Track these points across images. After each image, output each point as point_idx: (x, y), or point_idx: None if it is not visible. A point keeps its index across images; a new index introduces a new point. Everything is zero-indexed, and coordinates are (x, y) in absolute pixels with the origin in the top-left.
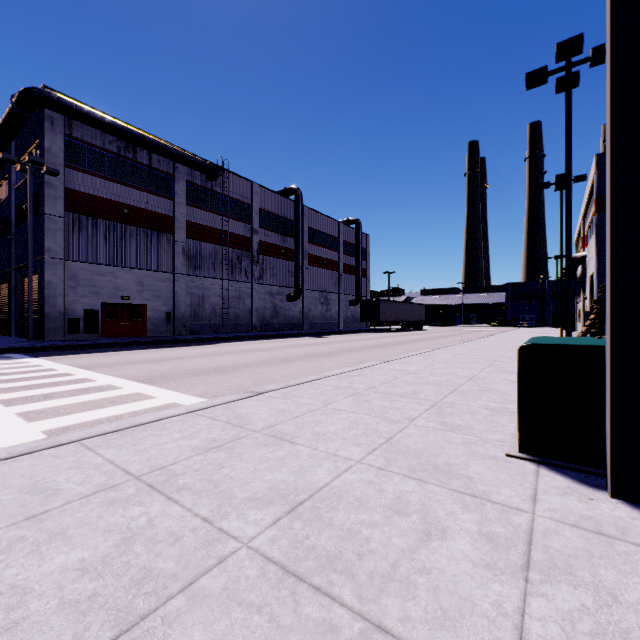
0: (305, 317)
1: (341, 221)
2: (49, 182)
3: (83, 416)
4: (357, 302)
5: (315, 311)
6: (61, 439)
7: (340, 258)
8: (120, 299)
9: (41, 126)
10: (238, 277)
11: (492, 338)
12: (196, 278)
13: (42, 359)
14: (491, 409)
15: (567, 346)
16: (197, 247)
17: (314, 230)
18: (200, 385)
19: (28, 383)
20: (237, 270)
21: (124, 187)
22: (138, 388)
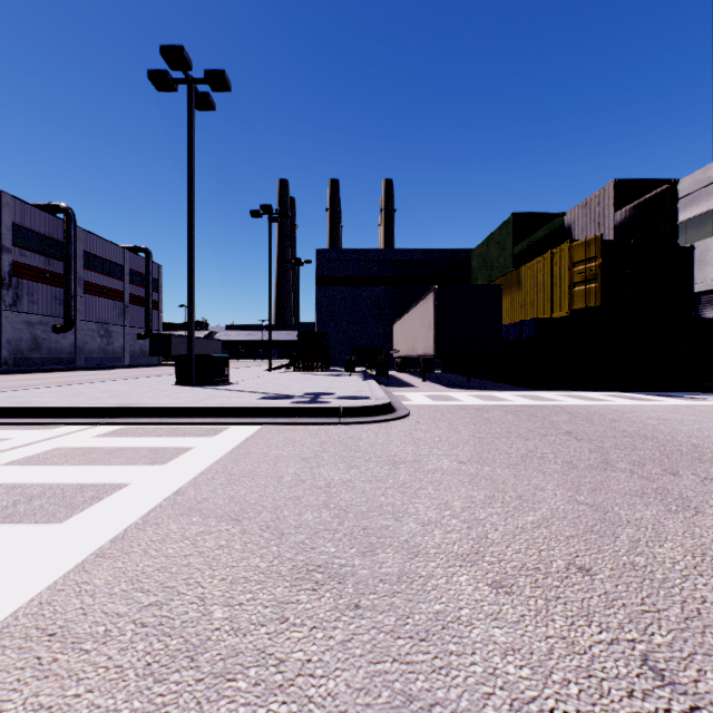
0: (79, 351)
1: (127, 247)
2: None
3: None
4: (147, 336)
5: (93, 344)
6: None
7: (126, 288)
8: None
9: None
10: None
11: (256, 367)
12: None
13: None
14: None
15: (186, 355)
16: None
17: (91, 255)
18: None
19: None
20: None
21: None
22: None
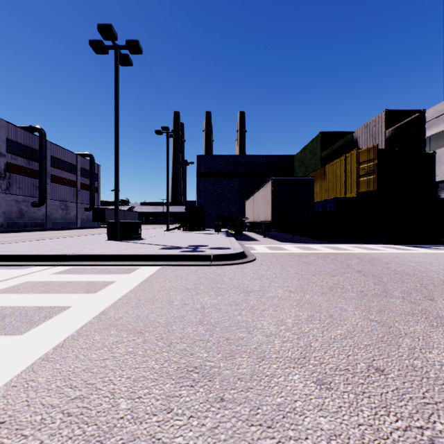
0: (48, 218)
1: (79, 153)
2: None
3: None
4: (91, 209)
5: (57, 214)
6: None
7: (78, 179)
8: None
9: None
10: None
11: (159, 228)
12: None
13: None
14: None
15: (114, 221)
16: None
17: (56, 158)
18: None
19: None
20: None
21: None
22: None
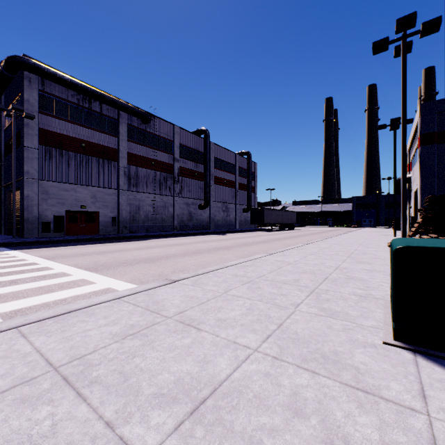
0: (211, 220)
1: (237, 153)
2: (27, 124)
3: (35, 300)
4: (248, 210)
5: (219, 216)
6: (2, 326)
7: (236, 179)
8: (79, 208)
9: (22, 83)
10: (164, 192)
11: (345, 236)
12: (134, 193)
13: (19, 251)
14: (359, 295)
15: (440, 249)
16: (135, 171)
17: (218, 159)
18: (131, 272)
19: (2, 271)
20: (163, 187)
21: (82, 128)
22: (84, 275)
